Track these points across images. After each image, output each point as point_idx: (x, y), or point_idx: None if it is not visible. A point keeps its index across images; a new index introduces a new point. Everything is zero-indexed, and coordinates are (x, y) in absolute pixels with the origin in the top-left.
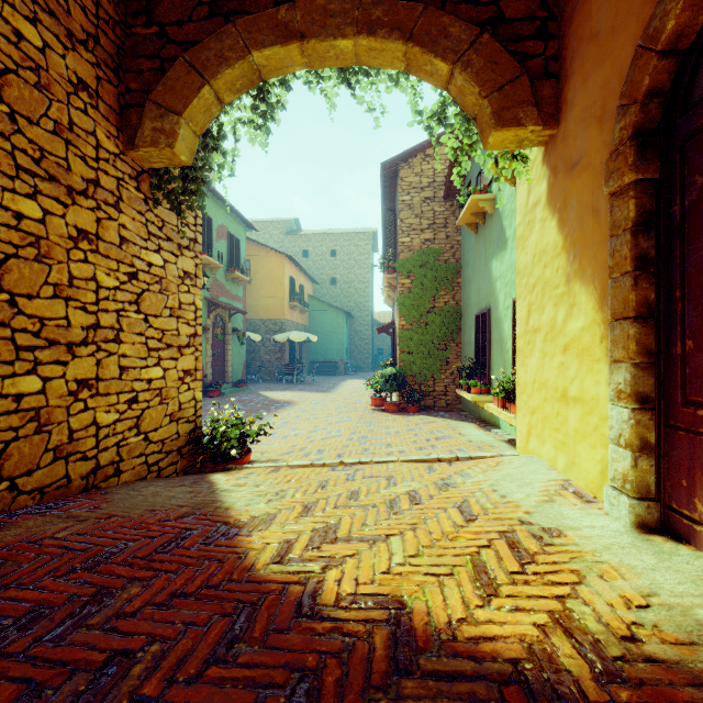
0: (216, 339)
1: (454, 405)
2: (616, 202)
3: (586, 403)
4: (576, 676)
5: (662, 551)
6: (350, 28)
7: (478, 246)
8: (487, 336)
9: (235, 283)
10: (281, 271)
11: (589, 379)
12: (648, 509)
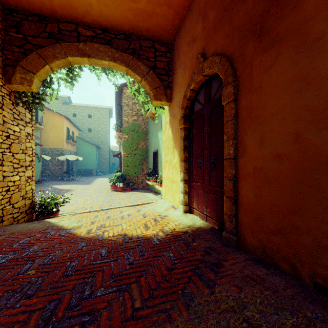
0: None
1: (145, 187)
2: (181, 131)
3: (176, 183)
4: (161, 236)
5: (187, 216)
6: (107, 58)
7: (154, 126)
8: (156, 160)
9: (35, 130)
10: (62, 124)
11: (177, 176)
12: (186, 207)
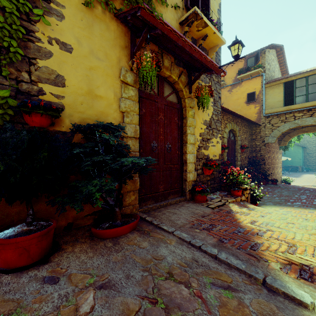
0: None
1: None
2: None
3: None
4: None
5: None
6: (315, 131)
7: None
8: None
9: None
10: None
11: None
12: None
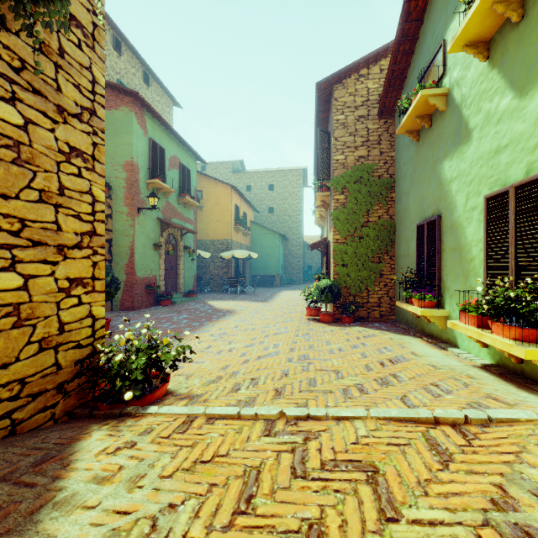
0: (169, 255)
1: (387, 316)
2: None
3: None
4: None
5: None
6: None
7: (420, 154)
8: (436, 245)
9: (187, 208)
10: (227, 200)
11: None
12: None
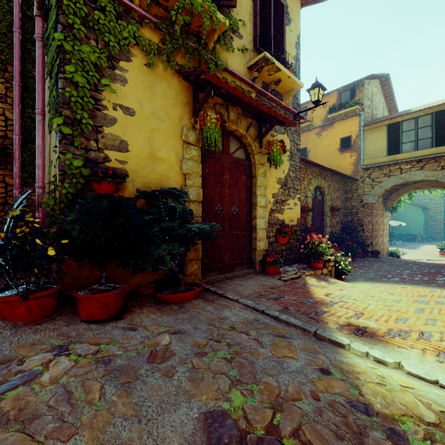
0: None
1: None
2: None
3: None
4: None
5: None
6: (430, 187)
7: None
8: None
9: None
10: None
11: None
12: None
